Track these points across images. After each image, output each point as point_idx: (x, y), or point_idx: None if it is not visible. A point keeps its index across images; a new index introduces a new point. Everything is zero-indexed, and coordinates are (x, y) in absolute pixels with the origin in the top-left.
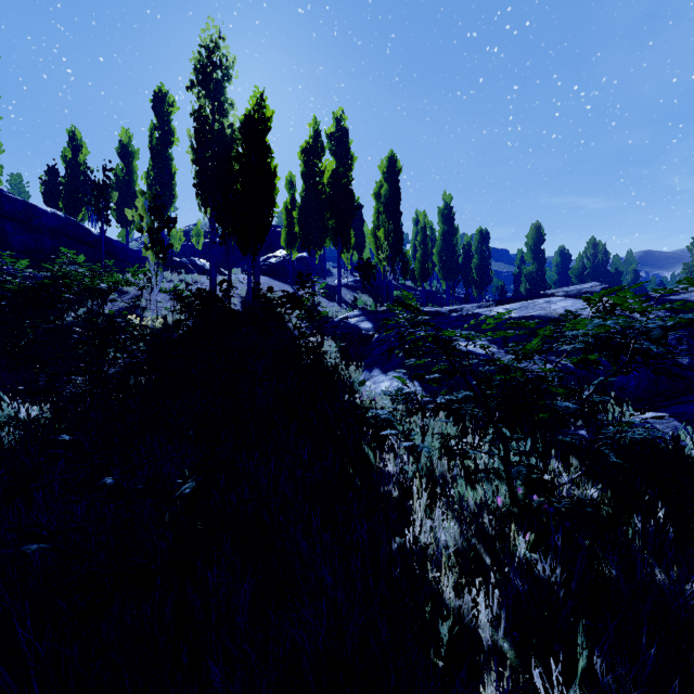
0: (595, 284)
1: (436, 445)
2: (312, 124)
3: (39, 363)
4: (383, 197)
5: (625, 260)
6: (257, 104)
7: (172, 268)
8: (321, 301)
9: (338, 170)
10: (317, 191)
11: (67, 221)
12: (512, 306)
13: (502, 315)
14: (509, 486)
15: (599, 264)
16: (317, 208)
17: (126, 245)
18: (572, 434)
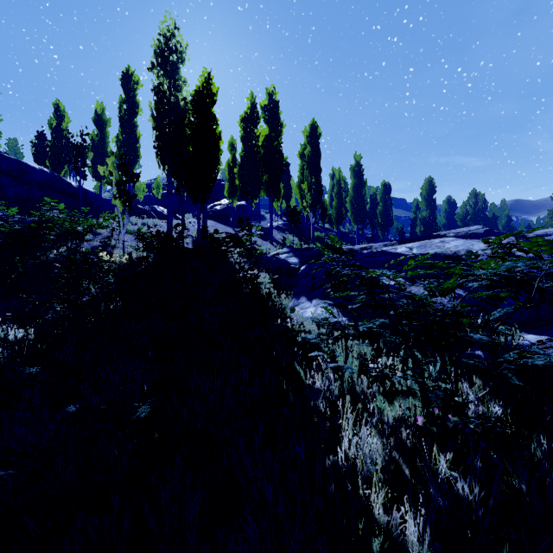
0: (479, 227)
1: (356, 363)
2: (250, 97)
3: (24, 294)
4: (306, 157)
5: (499, 207)
6: (205, 82)
7: (137, 214)
8: (257, 241)
9: (271, 135)
10: (253, 152)
11: (52, 176)
12: (413, 245)
13: (405, 252)
14: (423, 404)
15: (479, 210)
16: (253, 166)
17: (99, 195)
18: (469, 354)
